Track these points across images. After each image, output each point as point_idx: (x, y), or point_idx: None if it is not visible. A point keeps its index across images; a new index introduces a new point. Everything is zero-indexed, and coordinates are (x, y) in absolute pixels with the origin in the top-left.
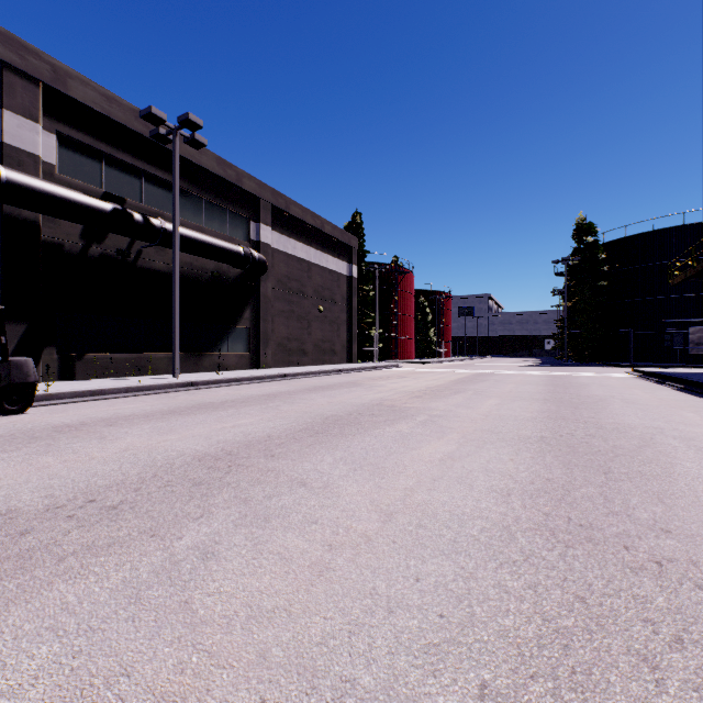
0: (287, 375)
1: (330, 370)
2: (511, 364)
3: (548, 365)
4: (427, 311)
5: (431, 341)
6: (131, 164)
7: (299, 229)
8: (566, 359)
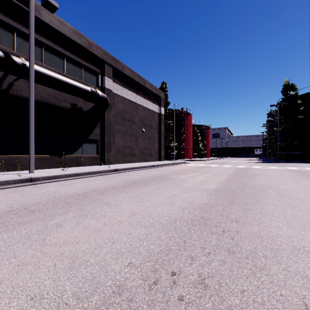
0: (117, 169)
1: (147, 166)
2: (246, 161)
3: (269, 162)
4: (198, 135)
5: (200, 149)
6: (4, 21)
7: (130, 83)
8: (278, 159)
